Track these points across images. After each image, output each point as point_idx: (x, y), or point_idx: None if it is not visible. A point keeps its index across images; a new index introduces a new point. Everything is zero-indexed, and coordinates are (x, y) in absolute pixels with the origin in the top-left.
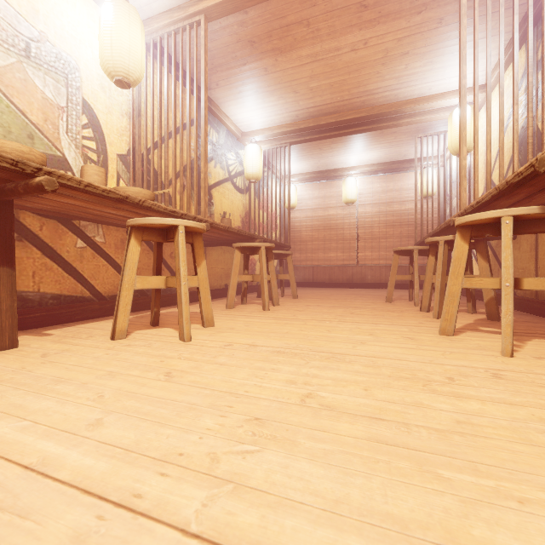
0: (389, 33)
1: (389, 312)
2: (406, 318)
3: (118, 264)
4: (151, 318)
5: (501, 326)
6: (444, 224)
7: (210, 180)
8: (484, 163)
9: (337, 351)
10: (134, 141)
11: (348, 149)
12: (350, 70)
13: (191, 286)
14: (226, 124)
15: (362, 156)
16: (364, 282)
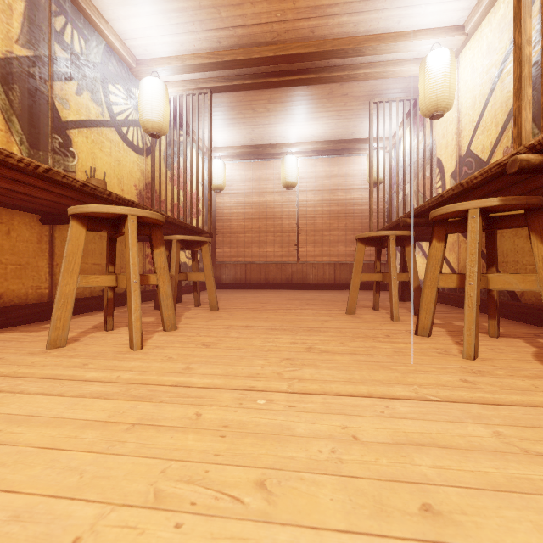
0: None
1: (370, 339)
2: (421, 364)
3: None
4: None
5: None
6: (453, 188)
7: (66, 113)
8: (455, 133)
9: None
10: None
11: (289, 115)
12: None
13: None
14: (104, 33)
15: (304, 128)
16: (306, 282)
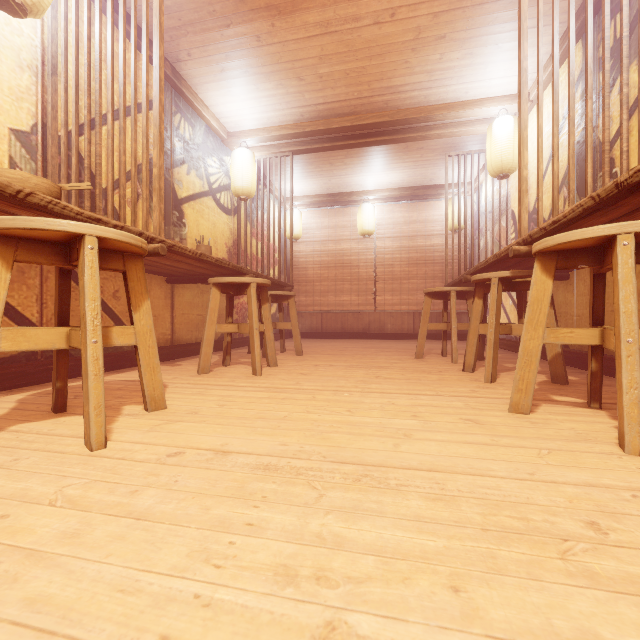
0: (423, 3)
1: (425, 373)
2: (451, 384)
3: (13, 307)
4: (52, 399)
5: (623, 406)
6: (492, 257)
7: (181, 192)
8: None
9: (371, 458)
10: (44, 113)
11: (366, 167)
12: (371, 53)
13: (121, 344)
14: (205, 117)
15: (381, 177)
16: (384, 332)
